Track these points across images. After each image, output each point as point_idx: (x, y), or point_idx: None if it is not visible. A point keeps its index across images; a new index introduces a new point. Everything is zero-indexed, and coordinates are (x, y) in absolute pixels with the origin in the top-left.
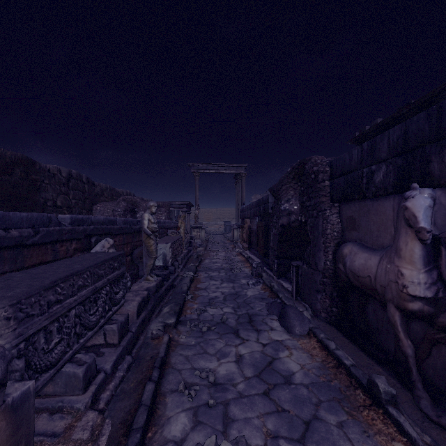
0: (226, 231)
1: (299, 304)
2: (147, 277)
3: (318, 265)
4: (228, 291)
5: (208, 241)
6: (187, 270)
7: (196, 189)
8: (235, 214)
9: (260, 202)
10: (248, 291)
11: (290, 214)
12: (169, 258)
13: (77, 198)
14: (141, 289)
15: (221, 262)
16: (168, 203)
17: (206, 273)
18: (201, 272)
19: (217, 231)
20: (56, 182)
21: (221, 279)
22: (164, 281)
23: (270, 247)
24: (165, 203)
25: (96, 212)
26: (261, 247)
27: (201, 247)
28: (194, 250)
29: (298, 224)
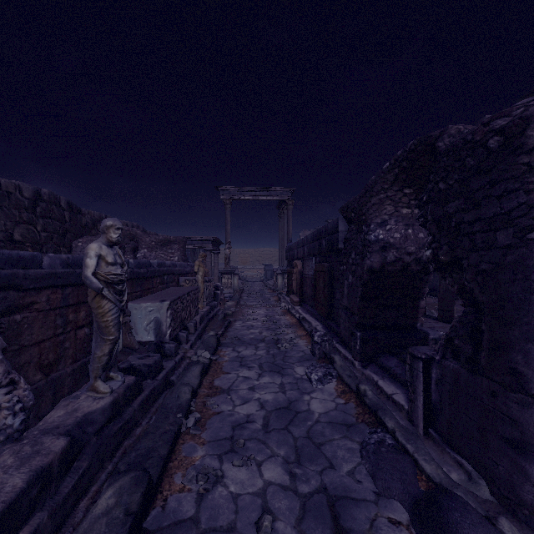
0: (267, 276)
1: (440, 452)
2: (94, 382)
3: (532, 382)
4: (273, 400)
5: (242, 291)
6: (202, 345)
7: (227, 222)
8: (279, 255)
9: (320, 233)
10: (312, 400)
11: (386, 248)
12: (167, 327)
13: (51, 231)
14: (67, 422)
15: (260, 326)
16: (183, 237)
17: (234, 350)
18: (226, 348)
19: (256, 276)
20: (13, 204)
21: (260, 365)
22: (146, 378)
23: (341, 306)
24: (178, 237)
25: (76, 250)
26: (322, 302)
27: (232, 301)
28: (221, 305)
29: (401, 267)
